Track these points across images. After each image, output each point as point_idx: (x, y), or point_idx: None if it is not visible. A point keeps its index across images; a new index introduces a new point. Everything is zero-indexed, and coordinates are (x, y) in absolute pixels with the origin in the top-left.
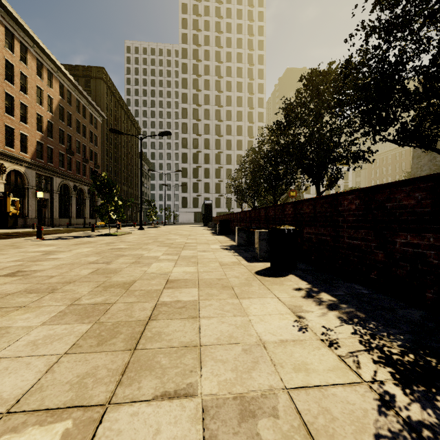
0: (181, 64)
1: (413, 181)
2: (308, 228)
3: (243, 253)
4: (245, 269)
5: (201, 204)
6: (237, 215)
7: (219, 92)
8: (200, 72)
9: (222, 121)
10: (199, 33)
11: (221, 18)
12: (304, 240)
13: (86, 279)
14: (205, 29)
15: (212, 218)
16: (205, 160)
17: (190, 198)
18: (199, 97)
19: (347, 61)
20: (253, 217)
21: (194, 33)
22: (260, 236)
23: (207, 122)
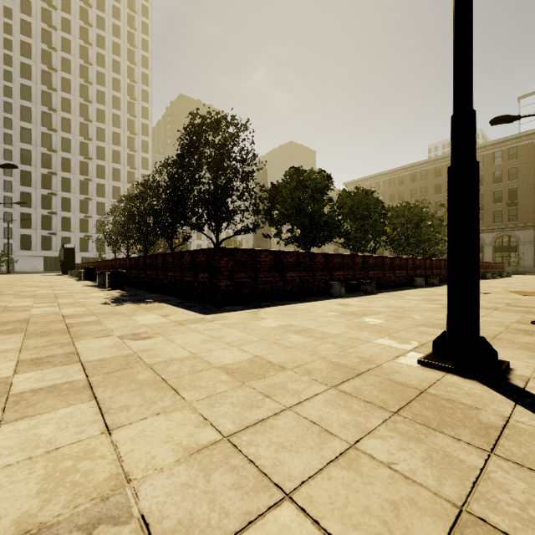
0: (20, 41)
1: (149, 256)
2: (134, 271)
3: (100, 287)
4: (96, 290)
5: (56, 246)
6: (103, 263)
7: (86, 101)
8: (55, 64)
9: (91, 139)
10: (52, 10)
11: (90, 7)
12: (133, 277)
13: (4, 295)
14: (64, 10)
15: (75, 265)
16: (63, 186)
17: (36, 236)
18: (53, 99)
19: (172, 177)
20: (113, 265)
21: (44, 6)
22: (109, 275)
23: (66, 136)
